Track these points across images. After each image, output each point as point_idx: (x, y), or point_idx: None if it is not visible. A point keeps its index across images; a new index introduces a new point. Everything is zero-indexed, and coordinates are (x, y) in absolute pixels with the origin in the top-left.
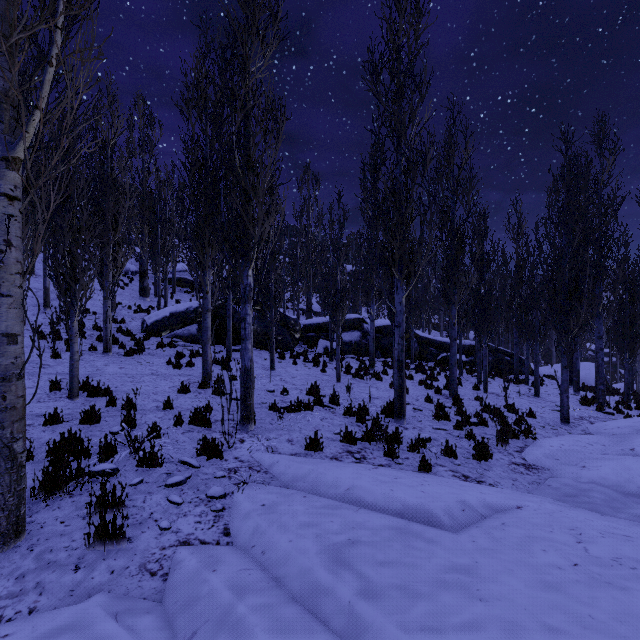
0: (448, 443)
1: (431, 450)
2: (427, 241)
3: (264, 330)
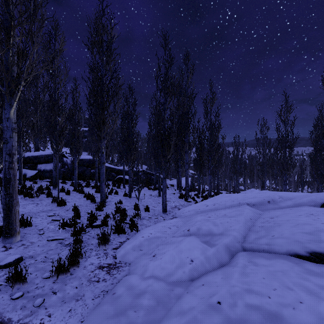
0: (15, 270)
1: None
2: (29, 55)
3: None
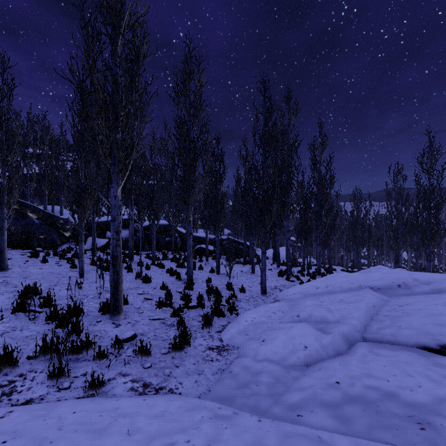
0: (142, 343)
1: (126, 352)
2: (138, 134)
3: (21, 229)
